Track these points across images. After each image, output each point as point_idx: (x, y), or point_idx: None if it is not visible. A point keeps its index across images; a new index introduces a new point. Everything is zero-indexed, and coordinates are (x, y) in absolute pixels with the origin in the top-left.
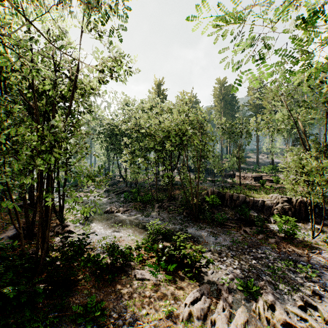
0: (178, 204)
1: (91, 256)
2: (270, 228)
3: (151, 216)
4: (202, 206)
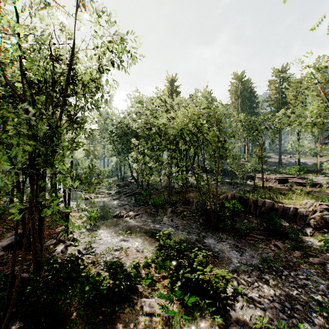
0: (193, 209)
1: (92, 274)
2: (307, 242)
3: (164, 222)
4: (221, 212)
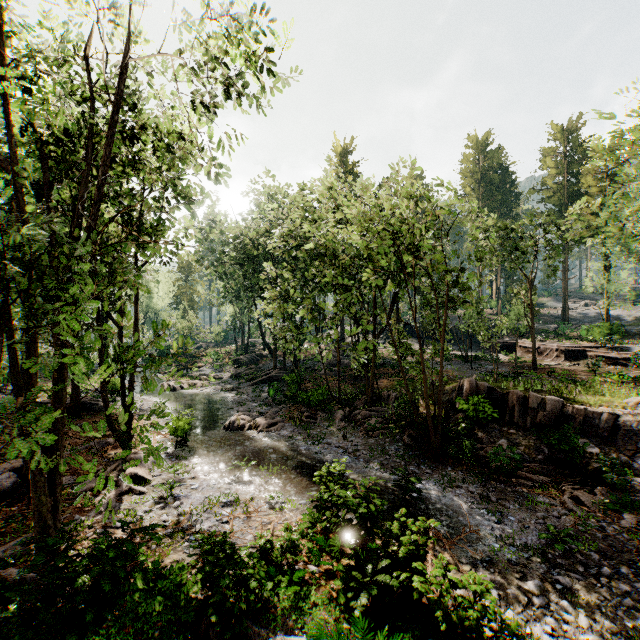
0: (388, 412)
1: (168, 565)
2: None
3: (328, 440)
4: (448, 421)
